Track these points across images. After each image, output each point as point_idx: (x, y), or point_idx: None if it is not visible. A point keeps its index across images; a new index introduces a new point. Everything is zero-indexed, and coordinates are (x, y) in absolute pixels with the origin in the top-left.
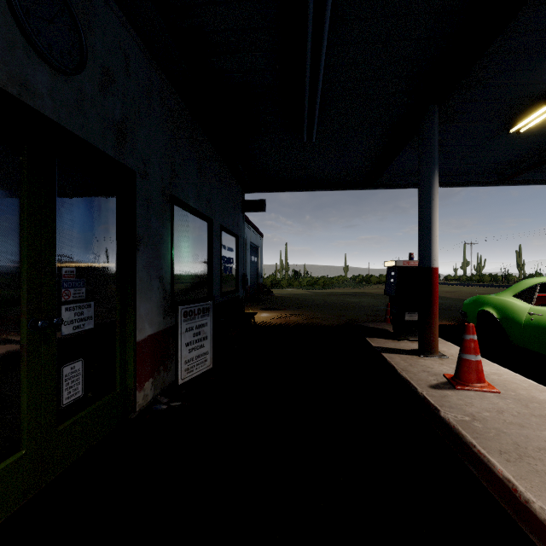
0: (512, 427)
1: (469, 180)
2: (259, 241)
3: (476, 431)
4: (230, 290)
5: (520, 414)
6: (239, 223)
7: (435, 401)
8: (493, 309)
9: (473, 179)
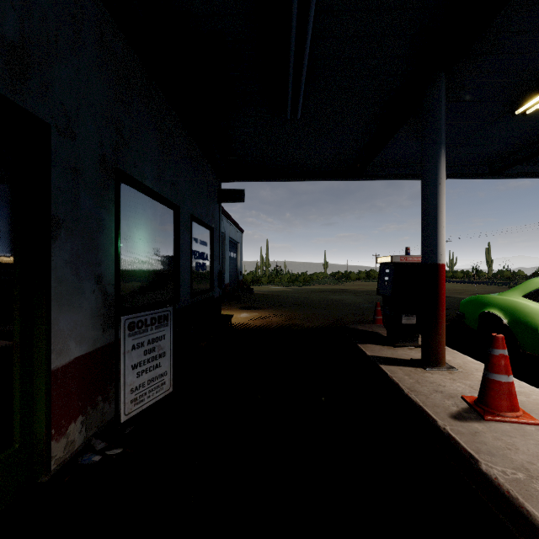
0: None
1: (460, 172)
2: (239, 236)
3: None
4: (204, 289)
5: None
6: (214, 215)
7: (467, 443)
8: (499, 310)
9: (463, 171)
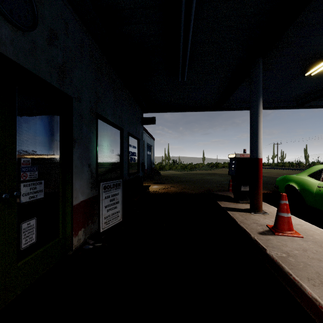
0: (313, 261)
1: (279, 105)
2: (152, 142)
3: (291, 264)
4: (134, 172)
5: (318, 252)
6: (139, 131)
7: (263, 243)
8: (295, 183)
9: (281, 105)
